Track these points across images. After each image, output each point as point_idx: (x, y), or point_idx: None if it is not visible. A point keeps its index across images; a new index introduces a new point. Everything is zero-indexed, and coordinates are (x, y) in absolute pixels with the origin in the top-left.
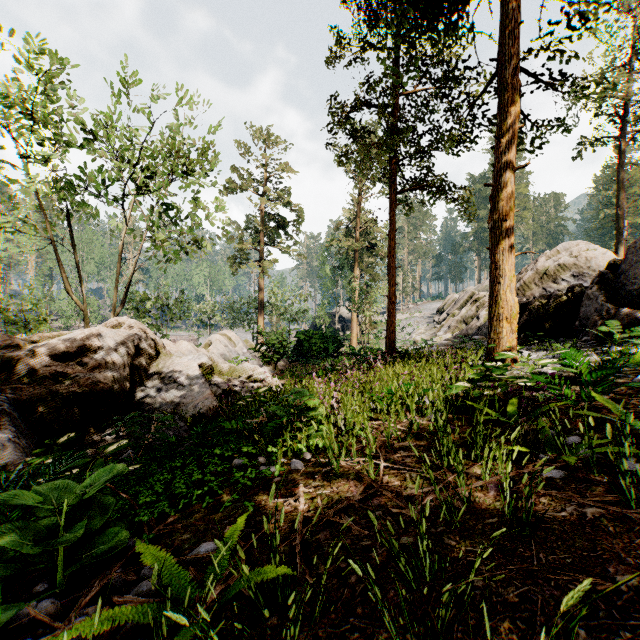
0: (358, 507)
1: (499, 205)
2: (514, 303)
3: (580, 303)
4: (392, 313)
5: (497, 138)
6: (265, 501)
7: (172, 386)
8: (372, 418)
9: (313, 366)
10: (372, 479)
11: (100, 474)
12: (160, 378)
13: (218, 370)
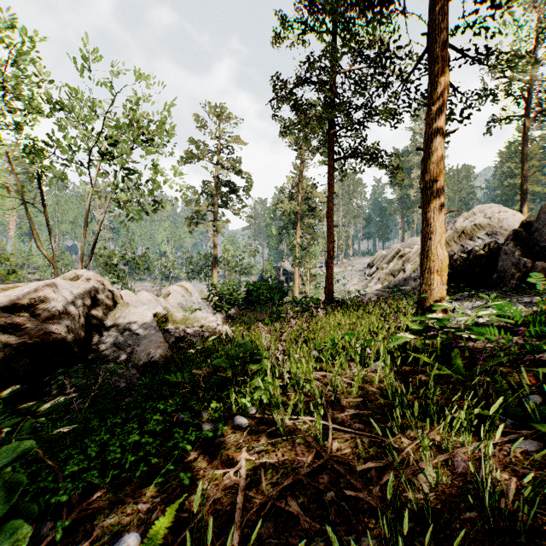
0: (306, 484)
1: (430, 167)
2: (444, 257)
3: (497, 258)
4: (330, 267)
5: (429, 105)
6: (203, 470)
7: (127, 335)
8: (316, 367)
9: (261, 313)
10: (321, 447)
11: (2, 454)
12: (116, 327)
13: (172, 319)
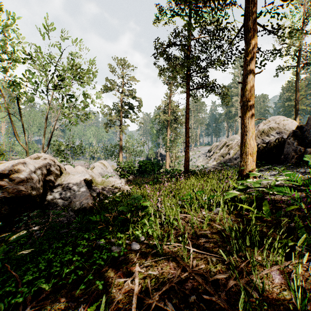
0: (177, 289)
1: (246, 93)
2: (254, 146)
3: (283, 146)
4: (187, 151)
5: (245, 57)
6: (111, 279)
7: (68, 191)
8: (180, 211)
9: (147, 178)
10: (186, 264)
11: None
12: (61, 187)
13: (95, 182)
